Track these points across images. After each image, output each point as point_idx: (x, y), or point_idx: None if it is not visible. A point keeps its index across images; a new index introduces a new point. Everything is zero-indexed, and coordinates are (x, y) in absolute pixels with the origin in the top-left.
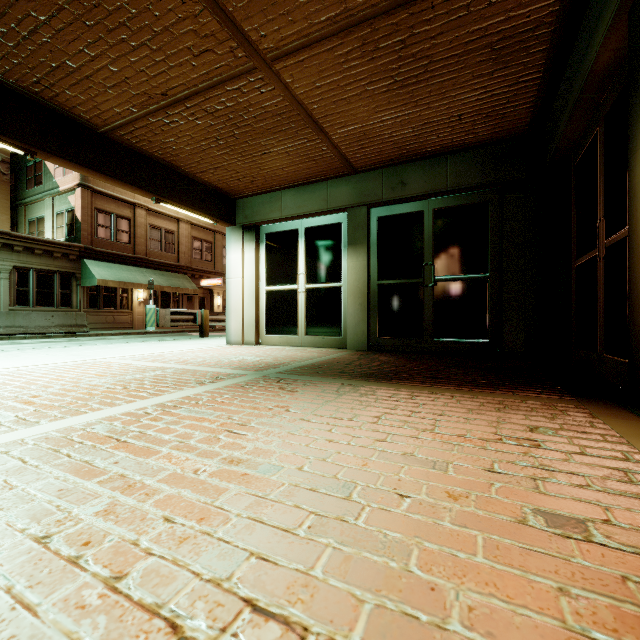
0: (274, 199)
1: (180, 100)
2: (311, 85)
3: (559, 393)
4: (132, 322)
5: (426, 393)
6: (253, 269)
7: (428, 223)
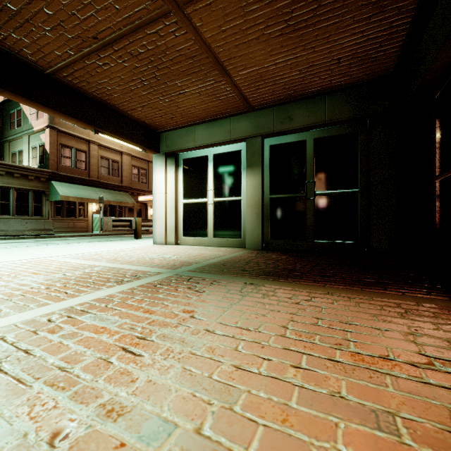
0: (189, 132)
1: (109, 43)
2: (217, 29)
3: (445, 293)
4: (87, 227)
5: (323, 294)
6: (173, 186)
7: (310, 149)
